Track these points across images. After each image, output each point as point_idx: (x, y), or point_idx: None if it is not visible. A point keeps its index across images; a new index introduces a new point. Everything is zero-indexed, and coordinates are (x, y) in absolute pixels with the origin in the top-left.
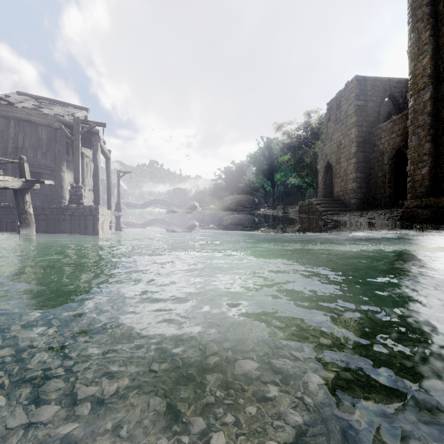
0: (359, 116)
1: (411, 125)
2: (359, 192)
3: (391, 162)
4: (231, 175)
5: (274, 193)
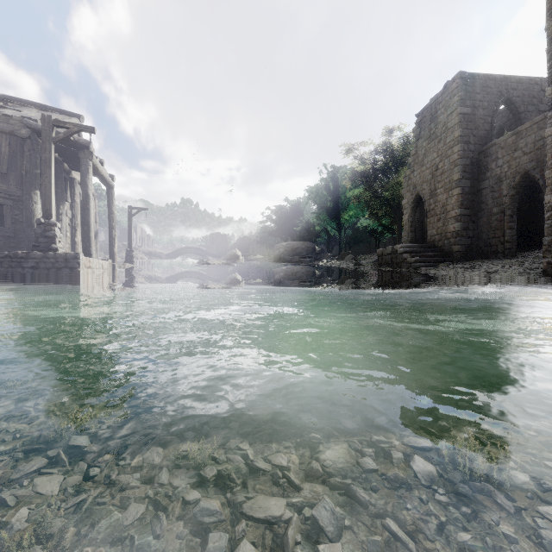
0: (464, 128)
1: (551, 135)
2: (465, 235)
3: (513, 192)
4: (284, 216)
5: (341, 238)
